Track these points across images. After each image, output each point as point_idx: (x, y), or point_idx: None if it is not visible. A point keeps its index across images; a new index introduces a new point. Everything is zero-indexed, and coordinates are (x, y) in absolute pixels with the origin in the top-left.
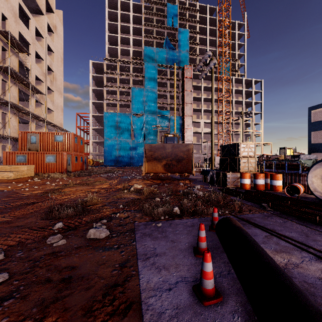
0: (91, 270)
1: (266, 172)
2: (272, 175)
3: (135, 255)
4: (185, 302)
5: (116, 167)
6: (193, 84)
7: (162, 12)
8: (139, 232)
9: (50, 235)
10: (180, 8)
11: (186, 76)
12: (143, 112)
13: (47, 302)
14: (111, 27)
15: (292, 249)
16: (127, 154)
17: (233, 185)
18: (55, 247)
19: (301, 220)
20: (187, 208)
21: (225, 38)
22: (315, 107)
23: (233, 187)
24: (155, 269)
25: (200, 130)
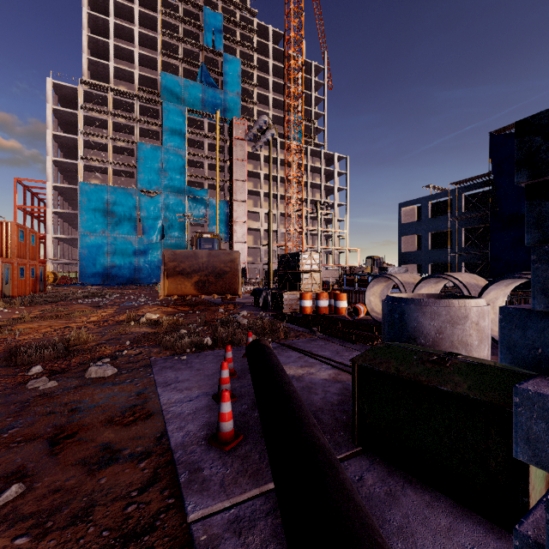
0: (103, 400)
1: (332, 291)
2: (336, 295)
3: (154, 385)
4: (204, 405)
5: (107, 286)
6: (248, 150)
7: (196, 19)
8: (158, 366)
9: (26, 382)
10: (227, 20)
11: (236, 135)
12: (159, 188)
13: (60, 424)
14: (96, 23)
15: (316, 364)
16: (128, 263)
17: (292, 309)
18: (43, 390)
19: (343, 341)
20: (222, 338)
21: (296, 87)
22: (406, 204)
23: (291, 312)
24: (176, 391)
25: (259, 225)
